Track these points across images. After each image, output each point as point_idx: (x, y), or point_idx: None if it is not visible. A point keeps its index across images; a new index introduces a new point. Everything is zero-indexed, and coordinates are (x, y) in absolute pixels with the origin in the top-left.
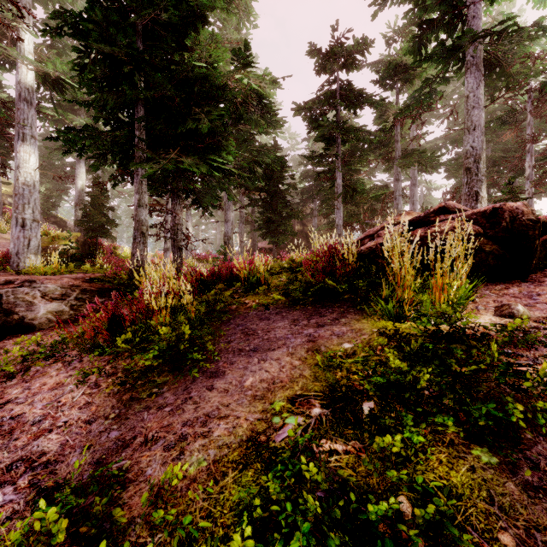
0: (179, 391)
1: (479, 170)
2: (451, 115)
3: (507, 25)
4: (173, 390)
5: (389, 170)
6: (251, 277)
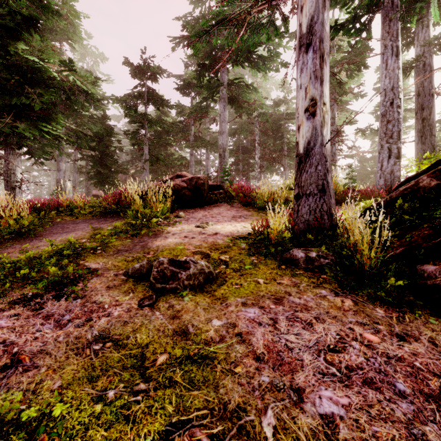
0: (23, 243)
1: (225, 156)
2: (229, 118)
3: (243, 79)
4: (20, 243)
5: (189, 147)
6: (71, 205)
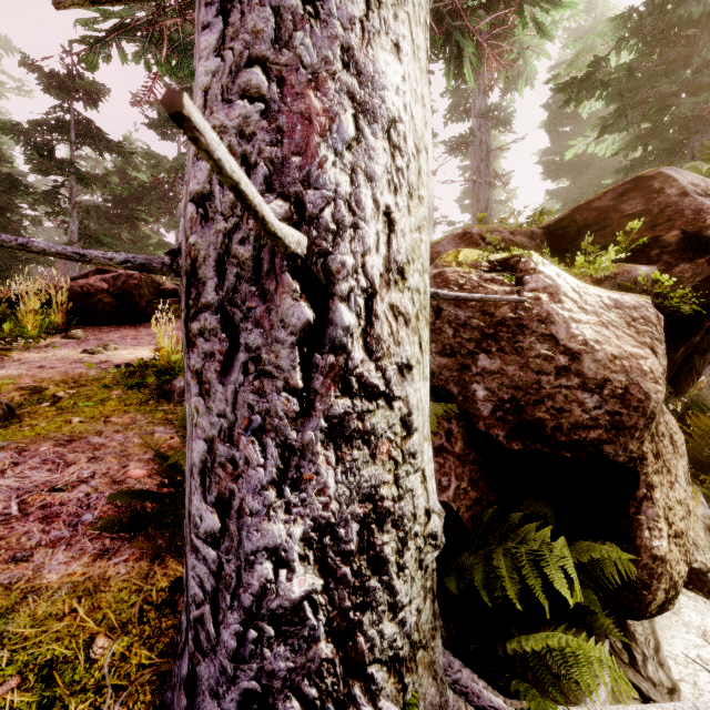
0: None
1: None
2: None
3: None
4: None
5: None
6: None
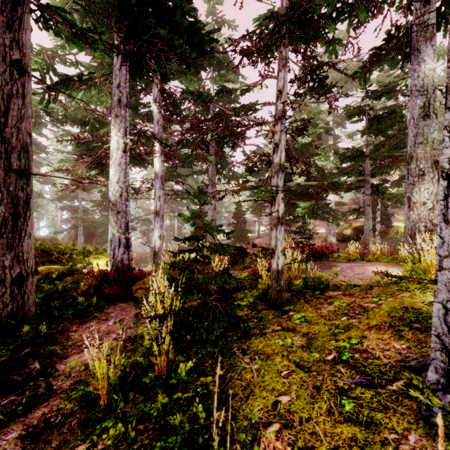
0: None
1: (409, 172)
2: None
3: None
4: None
5: None
6: None
